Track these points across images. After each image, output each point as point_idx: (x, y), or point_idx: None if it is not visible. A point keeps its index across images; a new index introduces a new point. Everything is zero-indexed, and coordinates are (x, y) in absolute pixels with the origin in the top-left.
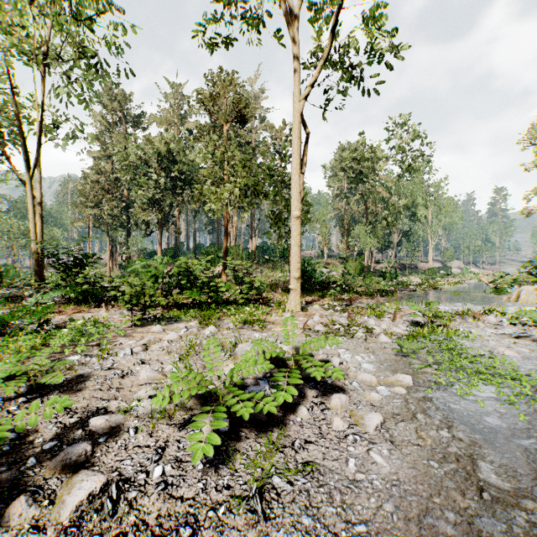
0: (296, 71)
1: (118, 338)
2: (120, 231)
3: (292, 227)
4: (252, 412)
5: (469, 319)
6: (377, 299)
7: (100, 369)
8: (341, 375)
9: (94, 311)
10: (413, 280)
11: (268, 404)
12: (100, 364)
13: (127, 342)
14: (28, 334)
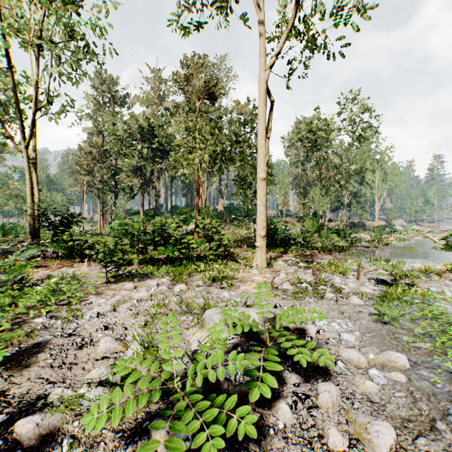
0: (262, 41)
1: (90, 296)
2: (109, 194)
3: (258, 188)
4: (221, 443)
5: (434, 277)
6: (336, 255)
7: (60, 336)
8: (330, 363)
9: (77, 266)
10: (363, 237)
11: (244, 420)
12: (62, 329)
13: (97, 301)
14: (3, 292)
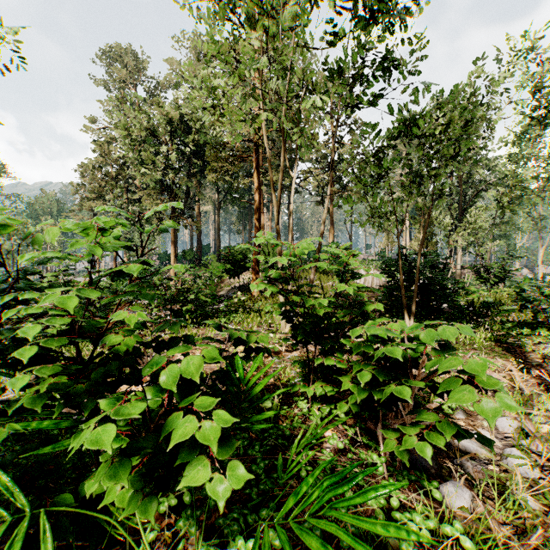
0: None
1: None
2: None
3: None
4: None
5: None
6: None
7: None
8: None
9: None
10: None
11: None
12: None
13: None
14: None
